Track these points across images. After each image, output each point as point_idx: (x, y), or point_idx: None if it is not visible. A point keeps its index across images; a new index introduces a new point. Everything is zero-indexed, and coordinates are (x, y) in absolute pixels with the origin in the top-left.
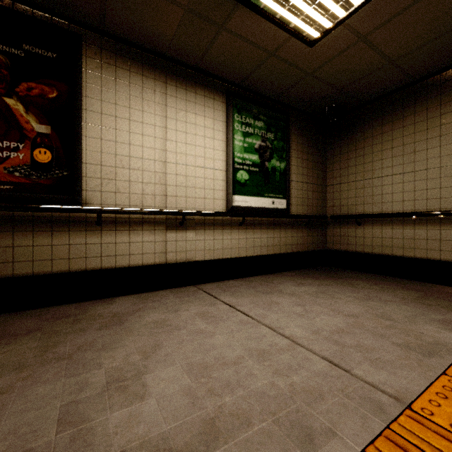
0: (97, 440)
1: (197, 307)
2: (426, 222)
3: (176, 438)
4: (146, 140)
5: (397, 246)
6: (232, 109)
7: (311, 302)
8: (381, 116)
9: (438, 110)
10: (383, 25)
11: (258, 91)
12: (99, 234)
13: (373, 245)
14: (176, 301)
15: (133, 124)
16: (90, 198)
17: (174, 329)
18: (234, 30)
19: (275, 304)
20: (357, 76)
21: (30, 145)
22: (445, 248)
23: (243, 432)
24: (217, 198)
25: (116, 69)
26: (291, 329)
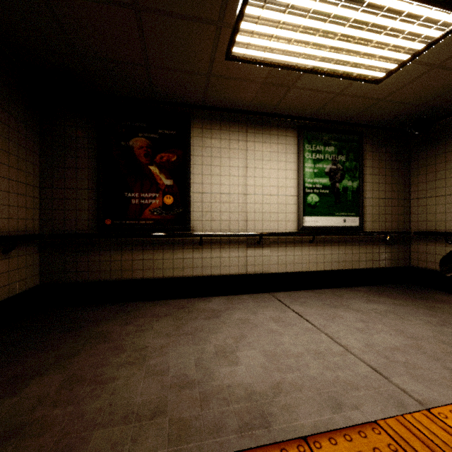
0: (216, 378)
1: (271, 312)
2: None
3: (256, 387)
4: (232, 180)
5: None
6: (302, 142)
7: (376, 320)
8: None
9: None
10: None
11: (329, 119)
12: (201, 251)
13: None
14: (254, 305)
15: (223, 169)
16: (195, 226)
17: (253, 326)
18: (302, 86)
19: (338, 317)
20: (439, 92)
21: (162, 194)
22: None
23: (296, 393)
24: (289, 220)
25: (212, 131)
26: (347, 340)
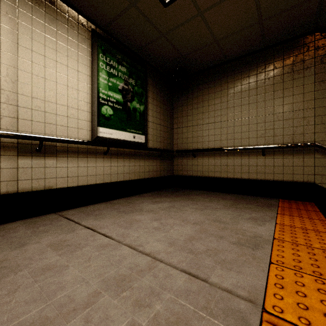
0: None
1: (52, 236)
2: (233, 154)
3: None
4: None
5: (217, 170)
6: (96, 48)
7: (166, 216)
8: (208, 82)
9: (240, 82)
10: (214, 6)
11: (122, 41)
12: None
13: (203, 170)
14: (26, 233)
15: None
16: None
17: (9, 272)
18: None
19: (135, 221)
20: (195, 47)
21: None
22: (243, 170)
23: None
24: (82, 128)
25: None
26: (151, 244)
